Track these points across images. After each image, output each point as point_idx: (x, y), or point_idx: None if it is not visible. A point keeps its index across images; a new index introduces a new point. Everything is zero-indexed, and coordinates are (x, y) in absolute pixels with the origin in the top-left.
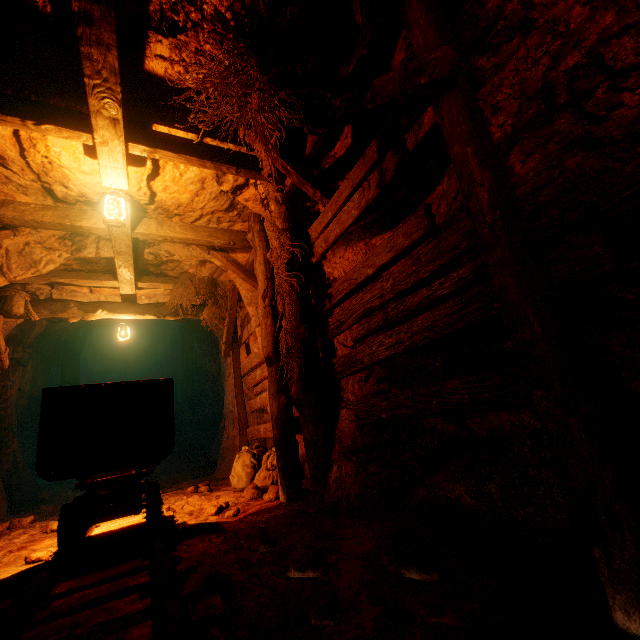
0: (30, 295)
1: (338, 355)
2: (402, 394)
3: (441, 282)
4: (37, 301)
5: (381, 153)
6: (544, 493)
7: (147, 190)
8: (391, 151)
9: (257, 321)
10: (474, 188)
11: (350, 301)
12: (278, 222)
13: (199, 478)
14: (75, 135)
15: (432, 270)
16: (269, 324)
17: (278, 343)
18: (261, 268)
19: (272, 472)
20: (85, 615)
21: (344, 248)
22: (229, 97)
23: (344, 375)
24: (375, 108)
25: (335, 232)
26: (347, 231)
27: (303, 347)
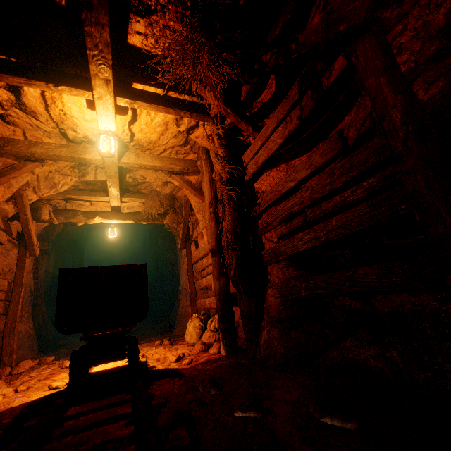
0: (52, 207)
1: (265, 248)
2: (319, 278)
3: (352, 190)
4: (57, 211)
5: (301, 94)
6: (443, 361)
7: (128, 132)
8: (309, 91)
9: (203, 224)
10: (387, 110)
11: (275, 208)
12: (220, 151)
13: (163, 334)
14: (81, 93)
15: (345, 181)
16: (213, 226)
17: (219, 240)
18: (207, 186)
19: (215, 333)
20: (87, 435)
21: (270, 168)
22: (186, 60)
23: (270, 263)
24: (299, 57)
25: (263, 156)
26: (272, 156)
27: (239, 242)
